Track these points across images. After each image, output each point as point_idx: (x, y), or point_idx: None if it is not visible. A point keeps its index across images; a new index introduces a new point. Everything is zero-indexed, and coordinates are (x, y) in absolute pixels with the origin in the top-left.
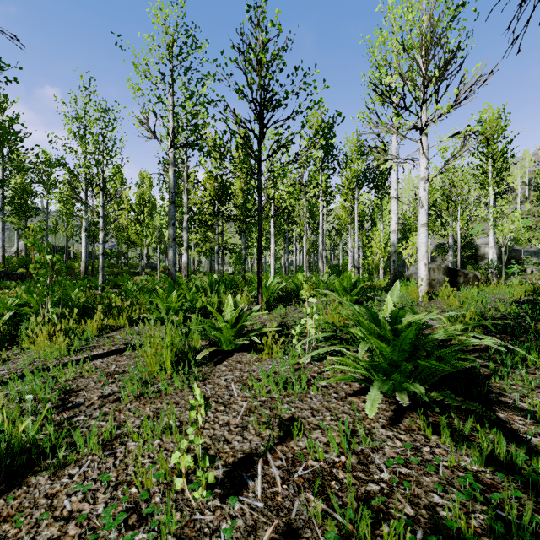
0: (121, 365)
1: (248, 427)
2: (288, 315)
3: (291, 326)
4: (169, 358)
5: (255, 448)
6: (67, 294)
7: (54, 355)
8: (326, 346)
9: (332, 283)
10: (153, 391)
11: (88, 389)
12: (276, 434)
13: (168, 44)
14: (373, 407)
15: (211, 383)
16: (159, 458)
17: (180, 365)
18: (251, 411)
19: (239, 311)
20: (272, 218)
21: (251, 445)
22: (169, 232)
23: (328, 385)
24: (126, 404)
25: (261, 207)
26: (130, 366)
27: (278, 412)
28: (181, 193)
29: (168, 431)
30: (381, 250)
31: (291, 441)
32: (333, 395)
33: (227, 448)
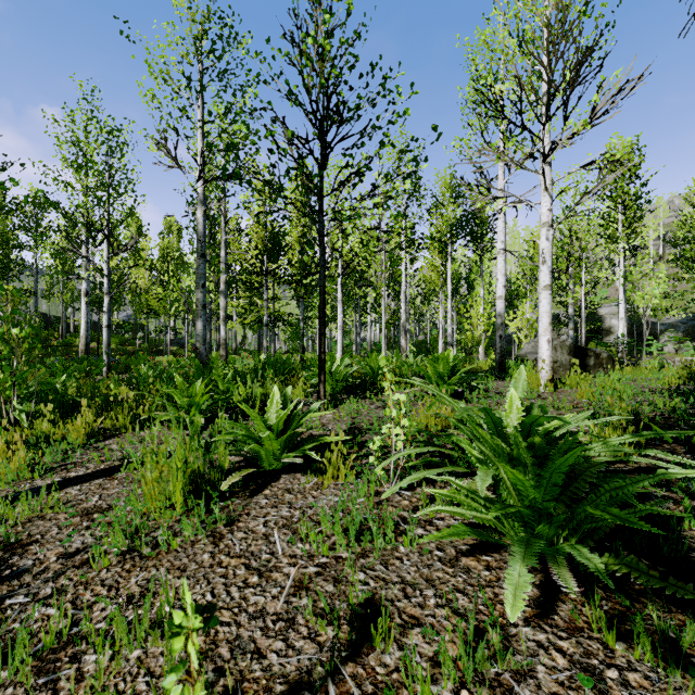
0: (107, 496)
1: (296, 620)
2: (361, 414)
3: (366, 431)
4: (178, 487)
5: (306, 670)
6: (50, 382)
7: (8, 479)
8: (421, 469)
9: (422, 368)
10: (149, 544)
11: (45, 541)
12: (344, 638)
13: (195, 36)
14: (518, 600)
15: (242, 529)
16: (134, 694)
17: (195, 498)
18: (302, 585)
19: (289, 412)
20: (340, 278)
21: (299, 663)
22: (197, 296)
23: (427, 533)
24: (99, 571)
25: (323, 260)
26: (118, 500)
27: (348, 588)
28: (217, 245)
29: (156, 633)
30: (484, 321)
31: (370, 654)
32: (436, 553)
33: (257, 669)
